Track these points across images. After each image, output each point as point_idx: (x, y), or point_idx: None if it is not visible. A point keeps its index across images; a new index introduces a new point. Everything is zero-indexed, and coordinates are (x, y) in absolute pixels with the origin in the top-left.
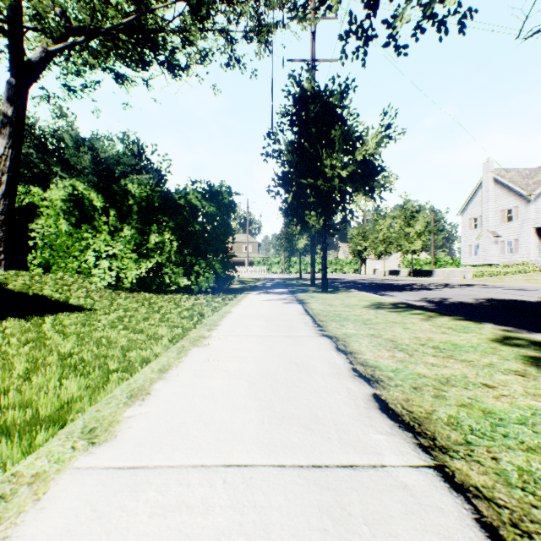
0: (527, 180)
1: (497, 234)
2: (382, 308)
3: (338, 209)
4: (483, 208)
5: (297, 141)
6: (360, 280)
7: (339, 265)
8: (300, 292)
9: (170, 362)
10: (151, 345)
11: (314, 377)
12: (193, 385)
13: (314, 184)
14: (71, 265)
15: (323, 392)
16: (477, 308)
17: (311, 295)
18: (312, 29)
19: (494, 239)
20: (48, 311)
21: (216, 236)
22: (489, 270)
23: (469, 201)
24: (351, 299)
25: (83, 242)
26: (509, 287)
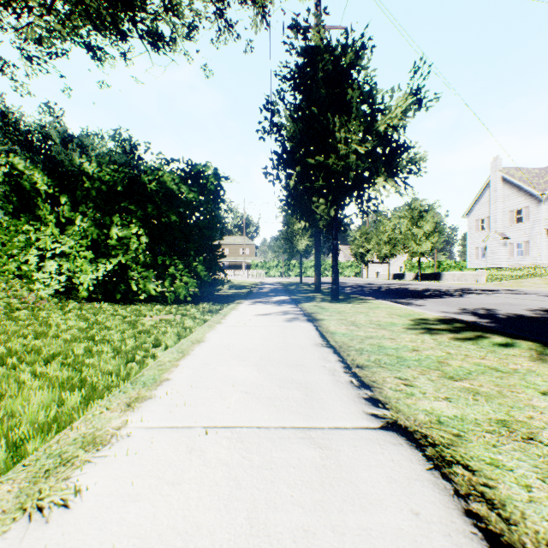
0: (537, 179)
1: (506, 236)
2: (438, 332)
3: (353, 196)
4: (491, 208)
5: (302, 105)
6: (366, 284)
7: (340, 268)
8: (305, 300)
9: None
10: None
11: None
12: None
13: (324, 164)
14: (6, 266)
15: None
16: None
17: (321, 306)
18: None
19: (503, 241)
20: None
21: (199, 230)
22: (497, 273)
23: (476, 202)
24: (377, 313)
25: (21, 236)
26: (543, 293)
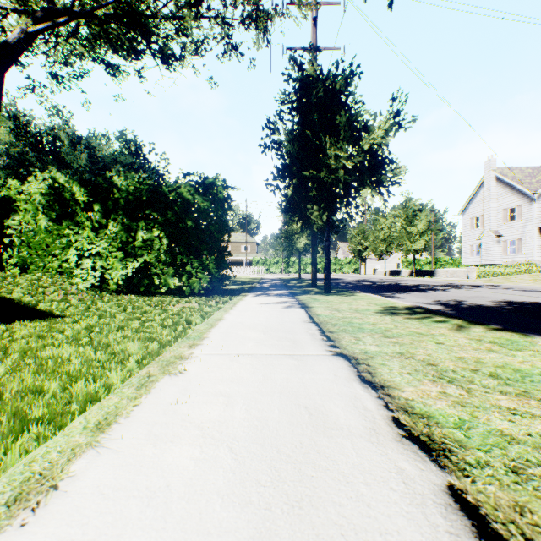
0: (530, 179)
1: (499, 234)
2: (398, 314)
3: (342, 204)
4: (485, 207)
5: (298, 129)
6: (361, 280)
7: (338, 264)
8: (301, 293)
9: (119, 406)
10: (107, 371)
11: (339, 441)
12: (140, 461)
13: (317, 177)
14: (50, 264)
15: (360, 483)
16: (501, 312)
17: (314, 297)
18: (313, 14)
19: (497, 239)
20: (4, 319)
21: (210, 233)
22: (491, 270)
23: (471, 200)
24: (359, 302)
25: (63, 239)
26: (520, 288)
